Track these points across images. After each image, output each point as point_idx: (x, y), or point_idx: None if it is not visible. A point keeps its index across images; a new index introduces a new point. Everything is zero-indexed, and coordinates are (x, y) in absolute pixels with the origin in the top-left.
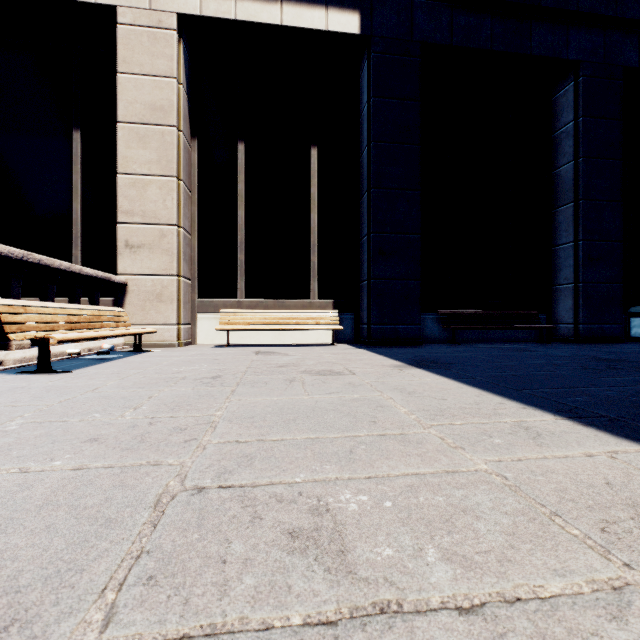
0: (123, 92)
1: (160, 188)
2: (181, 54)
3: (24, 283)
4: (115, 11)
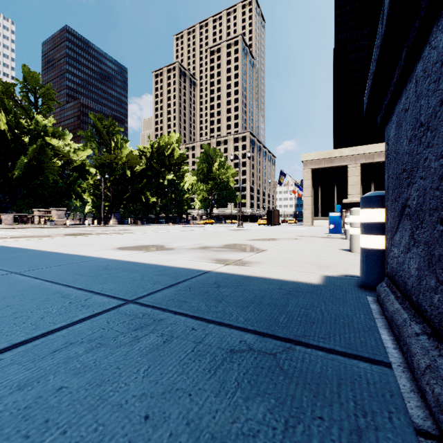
0: (349, 180)
1: (356, 197)
2: (360, 170)
3: (325, 215)
4: (347, 165)
